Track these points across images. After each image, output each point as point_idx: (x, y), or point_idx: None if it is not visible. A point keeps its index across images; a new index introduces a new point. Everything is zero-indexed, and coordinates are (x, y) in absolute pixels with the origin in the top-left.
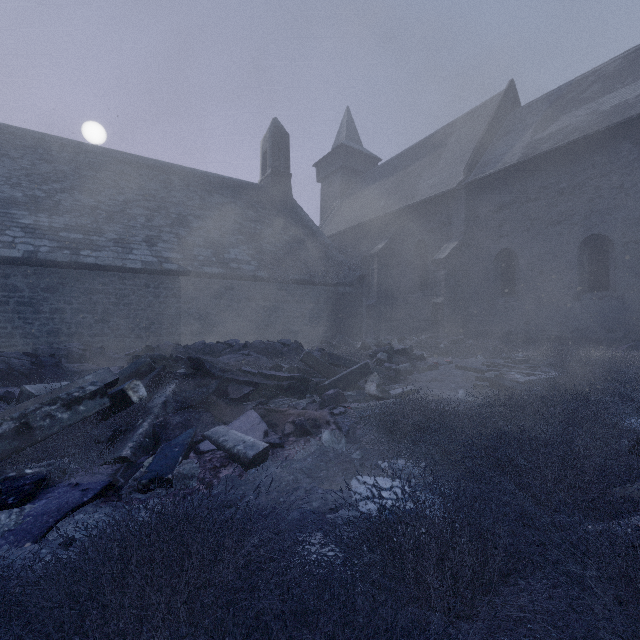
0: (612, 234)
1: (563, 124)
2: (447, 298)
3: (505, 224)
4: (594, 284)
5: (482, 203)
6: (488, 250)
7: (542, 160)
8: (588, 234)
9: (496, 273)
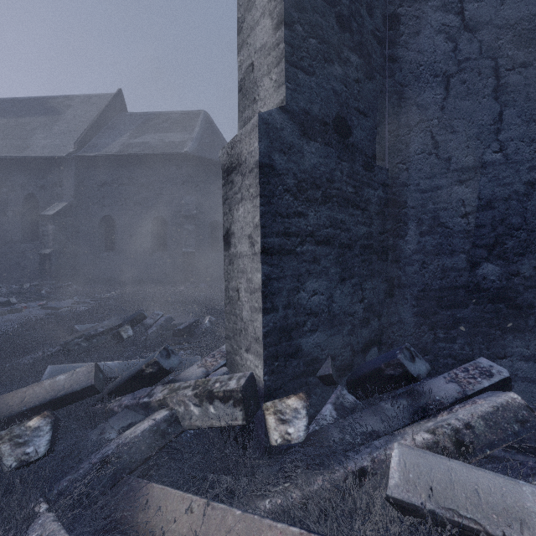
0: (168, 218)
1: (146, 140)
2: (56, 250)
3: (108, 197)
4: (160, 247)
5: (90, 176)
6: (95, 214)
7: (132, 159)
8: (157, 215)
9: (102, 233)
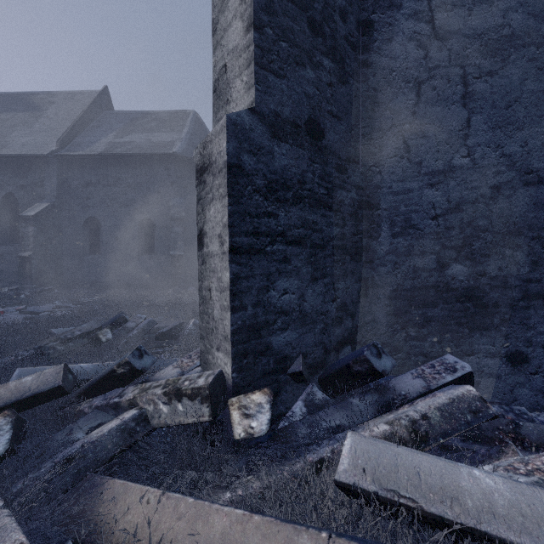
0: (156, 220)
1: (133, 139)
2: (37, 253)
3: (92, 198)
4: (147, 250)
5: (74, 176)
6: (79, 216)
7: (118, 159)
8: (144, 217)
9: (86, 235)
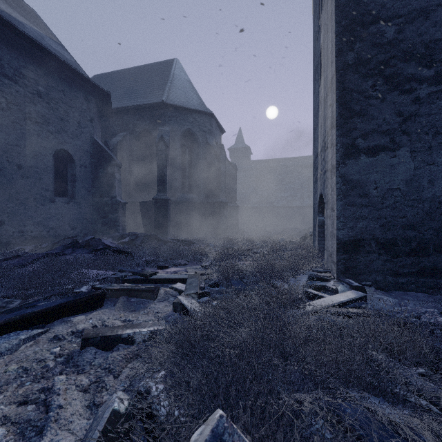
0: None
1: None
2: None
3: None
4: None
5: None
6: None
7: None
8: None
9: None
